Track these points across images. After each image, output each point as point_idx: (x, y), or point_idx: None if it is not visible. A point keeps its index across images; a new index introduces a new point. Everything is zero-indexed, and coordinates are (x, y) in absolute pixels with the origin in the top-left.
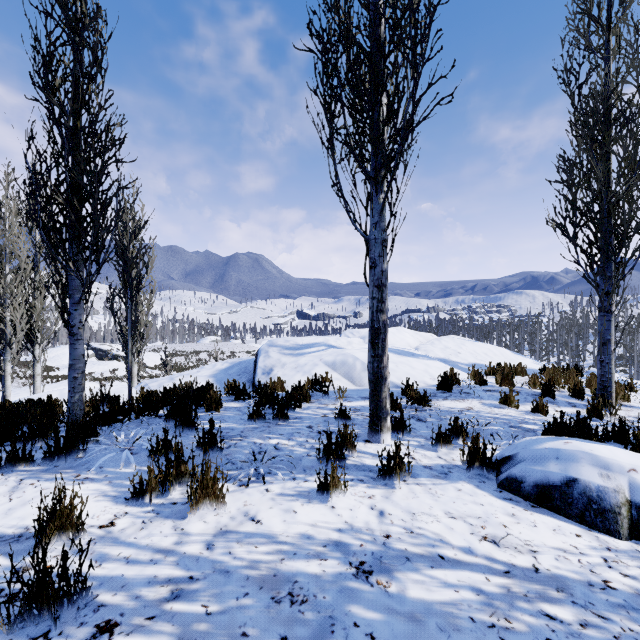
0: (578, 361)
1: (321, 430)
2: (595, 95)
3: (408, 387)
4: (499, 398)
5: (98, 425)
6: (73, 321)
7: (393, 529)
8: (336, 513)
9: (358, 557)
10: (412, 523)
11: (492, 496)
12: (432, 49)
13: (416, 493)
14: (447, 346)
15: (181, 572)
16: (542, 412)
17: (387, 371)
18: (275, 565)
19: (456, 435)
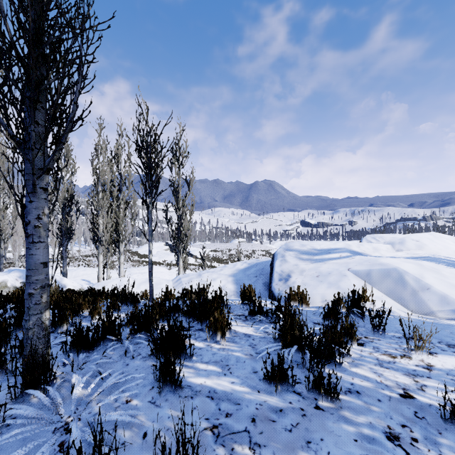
0: None
1: None
2: None
3: None
4: None
5: (80, 348)
6: (28, 217)
7: None
8: None
9: None
10: None
11: None
12: None
13: None
14: None
15: None
16: None
17: None
18: None
19: None
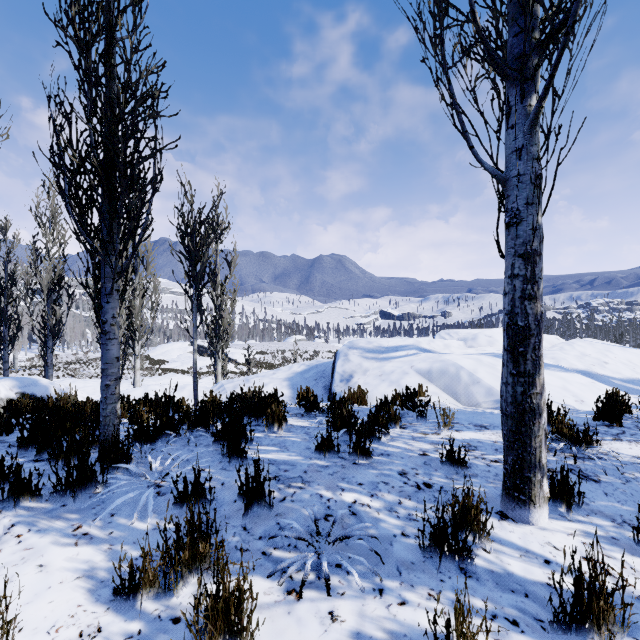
0: None
1: (421, 482)
2: None
3: (549, 415)
4: None
5: (141, 441)
6: (105, 316)
7: None
8: None
9: None
10: None
11: None
12: None
13: None
14: (584, 353)
15: None
16: None
17: (541, 400)
18: None
19: None
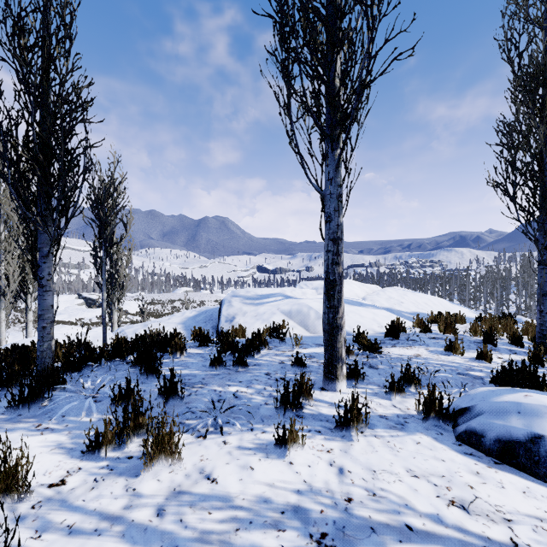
0: (503, 309)
1: (278, 377)
2: (536, 61)
3: (359, 335)
4: (444, 345)
5: (68, 371)
6: (42, 273)
7: (354, 491)
8: (294, 470)
9: (319, 527)
10: (374, 483)
11: (452, 450)
12: (388, 4)
13: (375, 446)
14: (391, 296)
15: (126, 546)
16: (486, 359)
17: (342, 321)
18: (229, 538)
19: (408, 383)
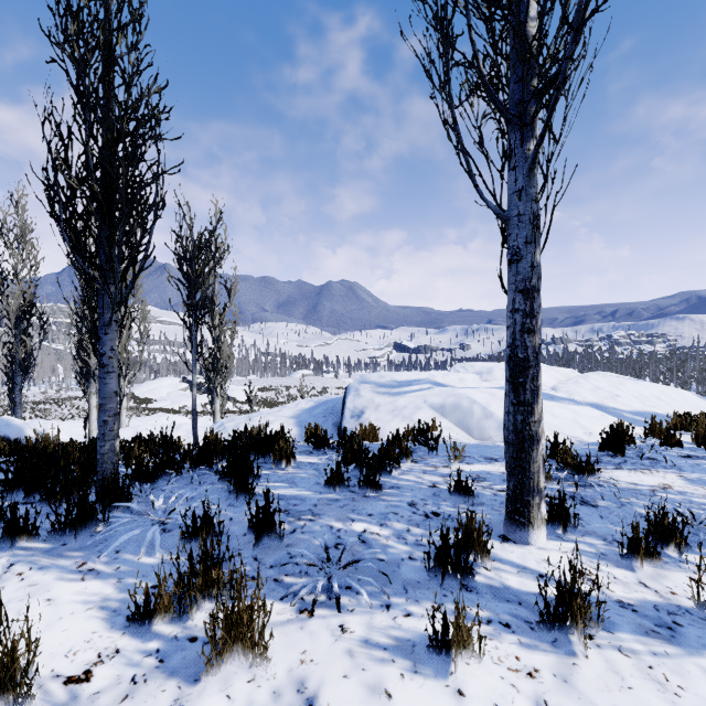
0: None
1: (429, 511)
2: None
3: (556, 446)
4: None
5: (140, 481)
6: (103, 348)
7: None
8: None
9: None
10: None
11: None
12: None
13: (623, 676)
14: (598, 386)
15: None
16: None
17: (539, 428)
18: None
19: (662, 539)
